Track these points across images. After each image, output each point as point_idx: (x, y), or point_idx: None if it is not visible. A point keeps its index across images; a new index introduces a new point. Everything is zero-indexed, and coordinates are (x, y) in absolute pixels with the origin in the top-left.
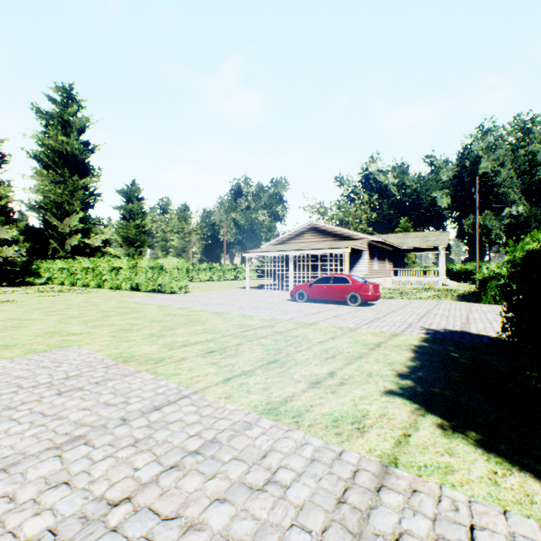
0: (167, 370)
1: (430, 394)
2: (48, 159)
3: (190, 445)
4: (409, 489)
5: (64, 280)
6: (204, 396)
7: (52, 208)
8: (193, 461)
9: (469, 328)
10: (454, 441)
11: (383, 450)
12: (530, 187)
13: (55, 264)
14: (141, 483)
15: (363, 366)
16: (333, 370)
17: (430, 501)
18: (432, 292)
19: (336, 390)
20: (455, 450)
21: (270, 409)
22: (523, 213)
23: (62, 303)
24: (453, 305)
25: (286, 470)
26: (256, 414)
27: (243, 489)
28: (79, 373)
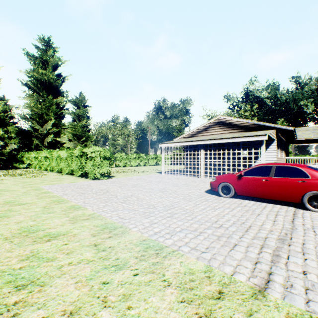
0: None
1: None
2: (34, 86)
3: None
4: None
5: (36, 165)
6: None
7: (37, 118)
8: None
9: None
10: None
11: None
12: None
13: (32, 154)
14: None
15: None
16: None
17: None
18: None
19: None
20: None
21: None
22: None
23: None
24: None
25: None
26: None
27: None
28: None
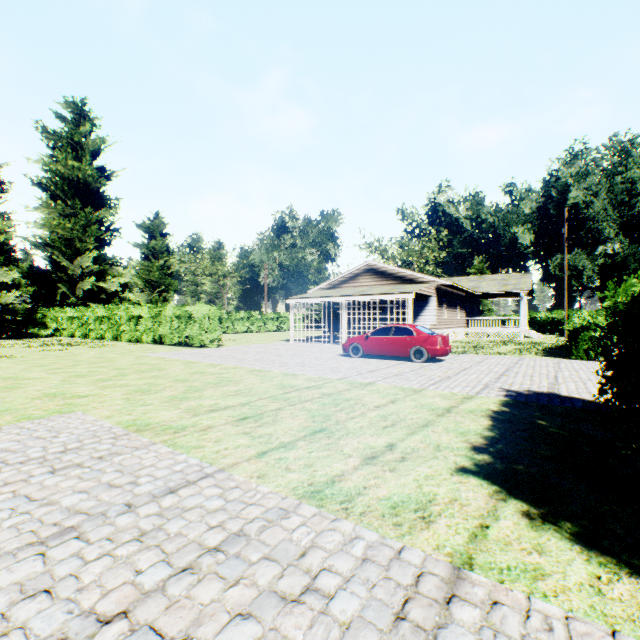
0: (189, 442)
1: (513, 472)
2: (56, 187)
3: (210, 539)
4: (488, 601)
5: (75, 331)
6: (232, 475)
7: (61, 246)
8: (211, 561)
9: (558, 389)
10: (544, 535)
11: (454, 547)
12: (629, 220)
13: (64, 312)
14: (143, 591)
15: (429, 436)
16: (392, 442)
17: (516, 618)
18: (512, 345)
19: (395, 468)
20: (546, 546)
21: (313, 492)
22: (621, 252)
23: (70, 359)
24: (538, 361)
25: (330, 574)
26: (295, 499)
27: (273, 599)
28: (79, 445)
